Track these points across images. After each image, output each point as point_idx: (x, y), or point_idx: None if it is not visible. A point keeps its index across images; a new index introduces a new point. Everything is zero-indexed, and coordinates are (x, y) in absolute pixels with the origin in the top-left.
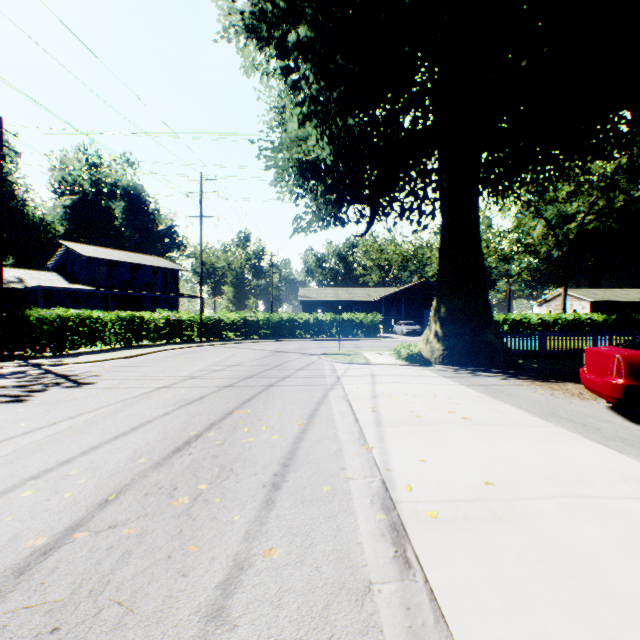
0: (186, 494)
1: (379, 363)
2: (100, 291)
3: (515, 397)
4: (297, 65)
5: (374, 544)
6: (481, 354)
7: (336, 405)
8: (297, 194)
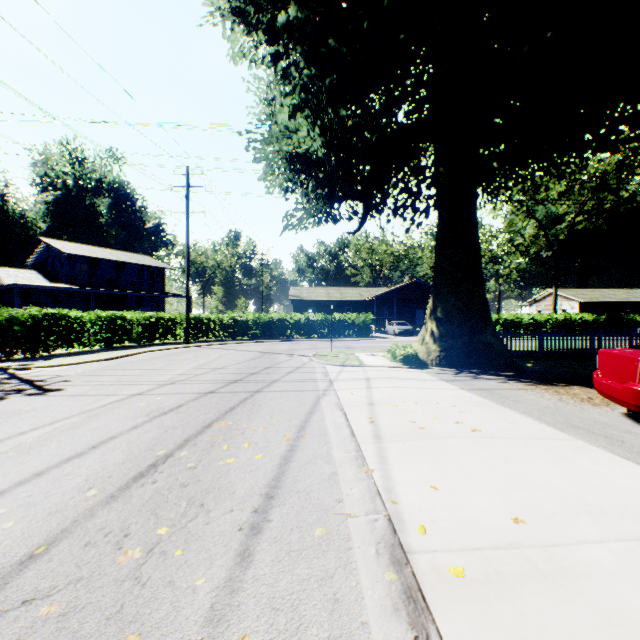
0: (139, 543)
1: (373, 365)
2: (81, 290)
3: (522, 403)
4: (287, 52)
5: (385, 626)
6: (479, 355)
7: (329, 415)
8: (287, 188)
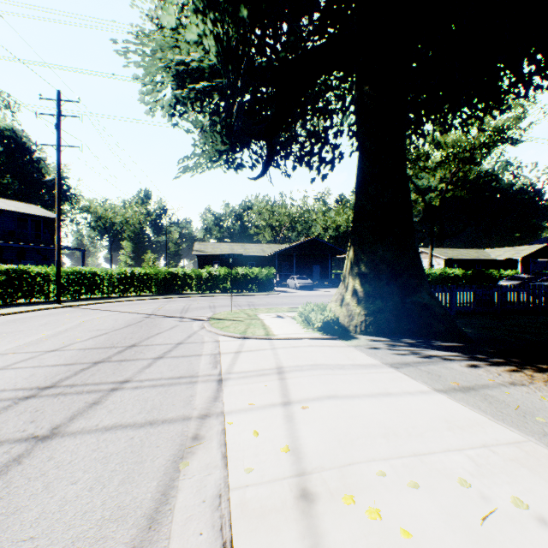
0: None
1: (284, 337)
2: None
3: None
4: None
5: None
6: (414, 320)
7: None
8: (174, 109)
